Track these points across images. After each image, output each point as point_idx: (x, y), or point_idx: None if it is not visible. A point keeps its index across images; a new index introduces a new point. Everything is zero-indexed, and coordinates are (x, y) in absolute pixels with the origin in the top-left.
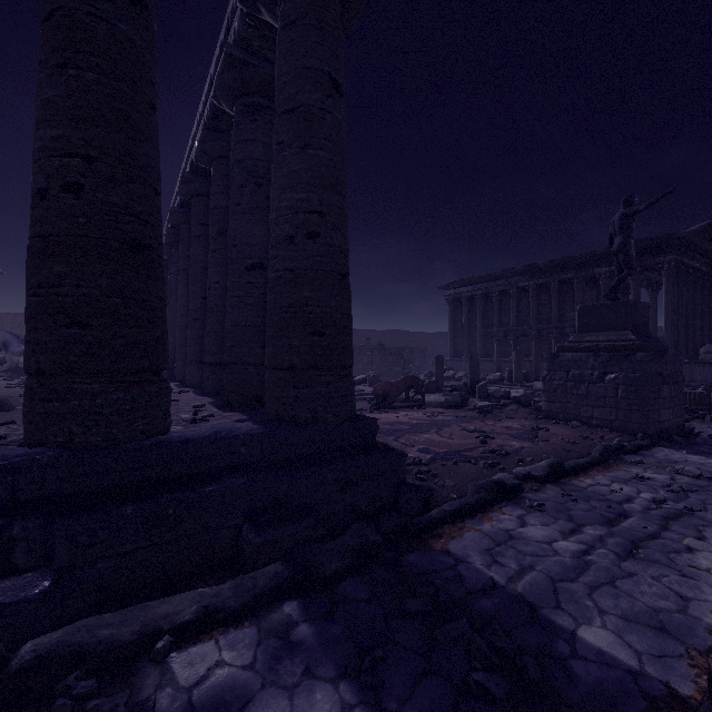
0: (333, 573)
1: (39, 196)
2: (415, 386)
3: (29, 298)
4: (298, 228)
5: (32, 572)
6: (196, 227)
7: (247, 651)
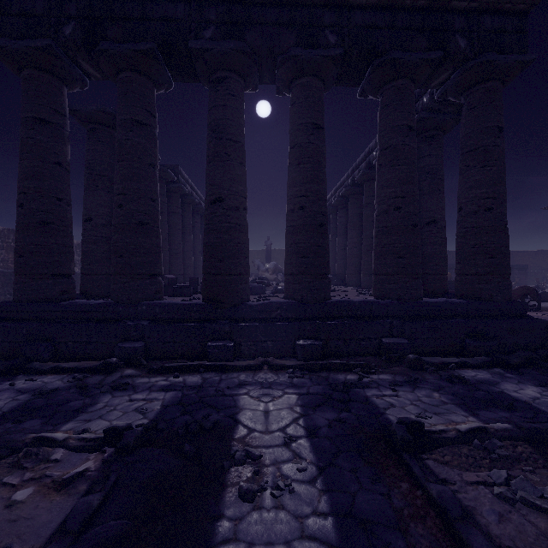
0: (515, 363)
1: (383, 213)
2: (530, 294)
3: (381, 248)
4: (480, 207)
5: (398, 338)
6: (368, 198)
7: (487, 374)
